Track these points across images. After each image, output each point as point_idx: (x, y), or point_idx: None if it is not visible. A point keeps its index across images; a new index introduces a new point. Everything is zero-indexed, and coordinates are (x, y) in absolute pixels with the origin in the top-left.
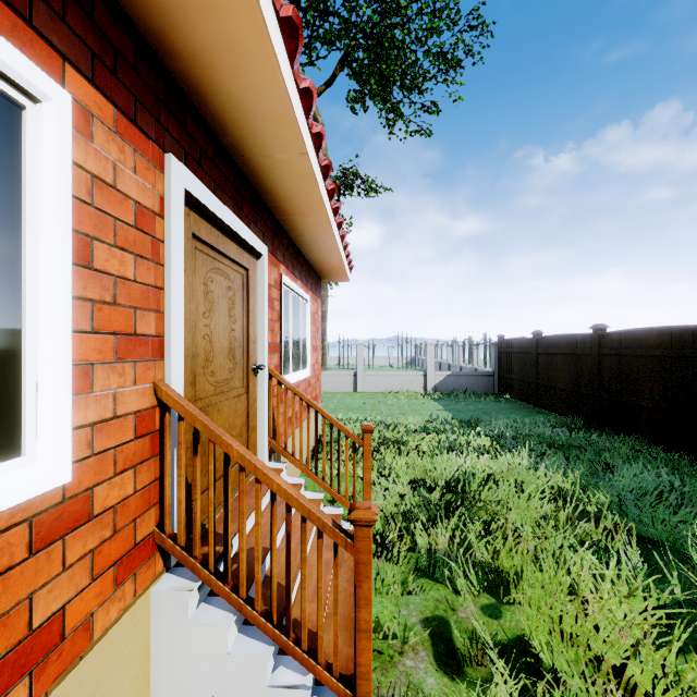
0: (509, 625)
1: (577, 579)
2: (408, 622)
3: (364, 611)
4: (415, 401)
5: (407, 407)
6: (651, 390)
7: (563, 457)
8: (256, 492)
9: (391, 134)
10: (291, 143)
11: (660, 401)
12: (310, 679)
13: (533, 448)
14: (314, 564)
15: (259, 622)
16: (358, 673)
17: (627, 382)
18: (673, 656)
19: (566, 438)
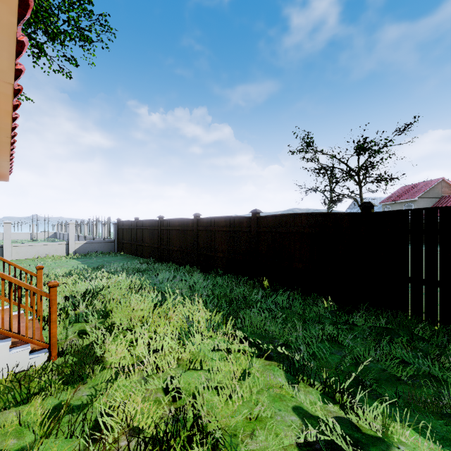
0: (109, 323)
1: (130, 299)
2: (68, 335)
3: (54, 315)
4: (60, 261)
5: (54, 265)
6: (176, 243)
7: (141, 274)
8: (2, 284)
9: (36, 64)
10: (2, 133)
11: (179, 247)
12: (30, 347)
13: (130, 273)
14: (15, 328)
15: (5, 332)
16: (52, 336)
17: (170, 241)
18: (152, 309)
19: (146, 267)
